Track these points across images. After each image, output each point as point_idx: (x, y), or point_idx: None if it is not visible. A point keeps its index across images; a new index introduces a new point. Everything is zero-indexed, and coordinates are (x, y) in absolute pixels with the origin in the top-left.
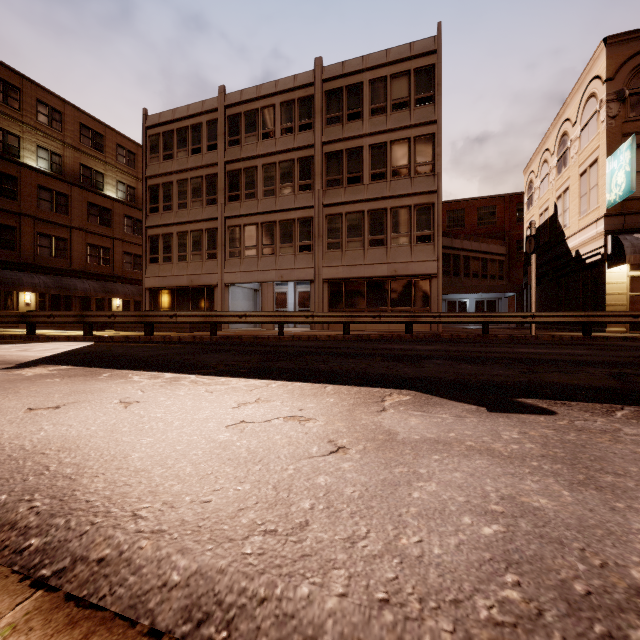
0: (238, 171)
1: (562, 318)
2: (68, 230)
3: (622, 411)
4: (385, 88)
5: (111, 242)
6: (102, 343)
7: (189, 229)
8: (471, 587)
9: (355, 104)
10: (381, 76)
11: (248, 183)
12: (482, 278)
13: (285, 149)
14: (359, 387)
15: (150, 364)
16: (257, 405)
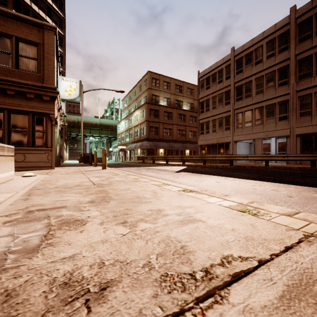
0: (241, 85)
1: None
2: (172, 125)
3: None
4: None
5: (185, 127)
6: (190, 167)
7: (217, 118)
8: None
9: None
10: None
11: (246, 90)
12: None
13: (269, 66)
14: (308, 187)
15: (214, 174)
16: (260, 186)
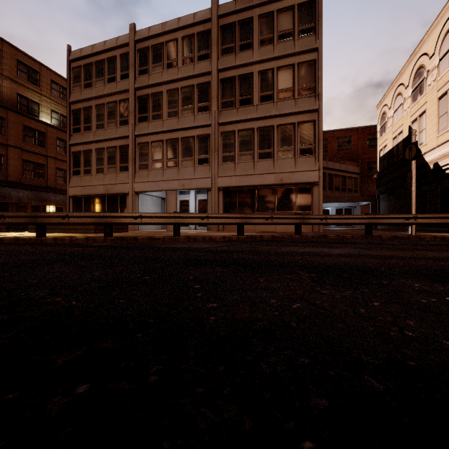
0: (146, 96)
1: (444, 219)
2: (4, 147)
3: None
4: (272, 21)
5: (45, 159)
6: None
7: (105, 146)
8: None
9: (246, 36)
10: (269, 11)
11: (155, 106)
12: (342, 191)
13: (186, 76)
14: None
15: None
16: None
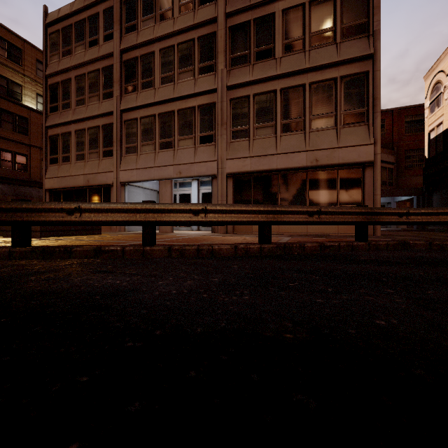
0: (134, 59)
1: None
2: None
3: None
4: None
5: (28, 149)
6: None
7: (86, 126)
8: None
9: None
10: None
11: (145, 71)
12: None
13: (184, 27)
14: None
15: None
16: None
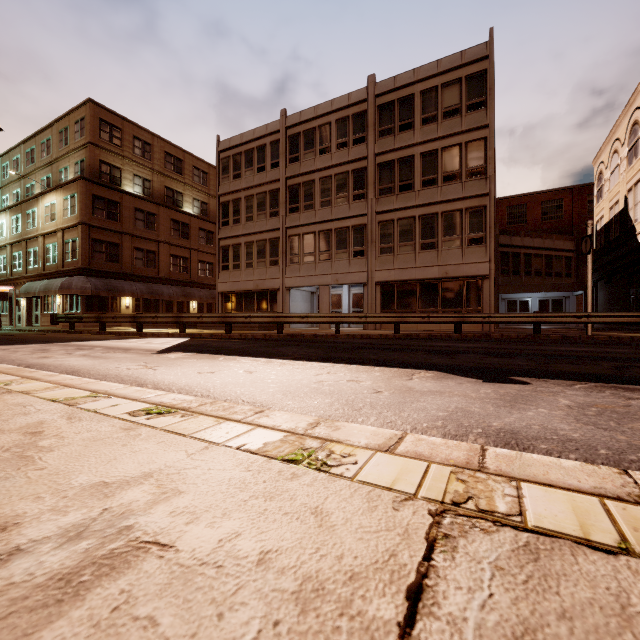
0: (297, 185)
1: (621, 318)
2: (156, 244)
3: (583, 385)
4: (436, 97)
5: (189, 252)
6: (196, 339)
7: (255, 239)
8: (423, 422)
9: (406, 115)
10: (432, 86)
11: (306, 196)
12: (546, 276)
13: (340, 162)
14: (398, 368)
15: (245, 353)
16: (329, 375)
